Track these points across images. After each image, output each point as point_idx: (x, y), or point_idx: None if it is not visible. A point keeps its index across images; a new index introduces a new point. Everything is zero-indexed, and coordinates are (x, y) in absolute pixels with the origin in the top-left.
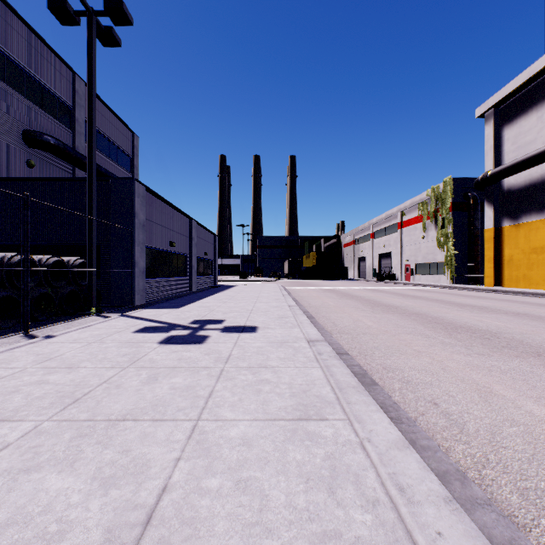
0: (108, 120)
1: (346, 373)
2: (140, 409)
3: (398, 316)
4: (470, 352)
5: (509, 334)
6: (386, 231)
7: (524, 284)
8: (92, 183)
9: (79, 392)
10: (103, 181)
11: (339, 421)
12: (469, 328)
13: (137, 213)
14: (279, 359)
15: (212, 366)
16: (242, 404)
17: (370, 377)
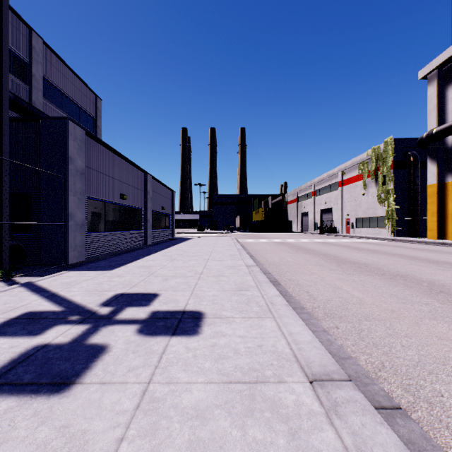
0: (69, 80)
1: None
2: None
3: (380, 279)
4: None
5: None
6: (327, 189)
7: None
8: (2, 114)
9: None
10: (34, 122)
11: None
12: None
13: (73, 158)
14: None
15: None
16: None
17: None
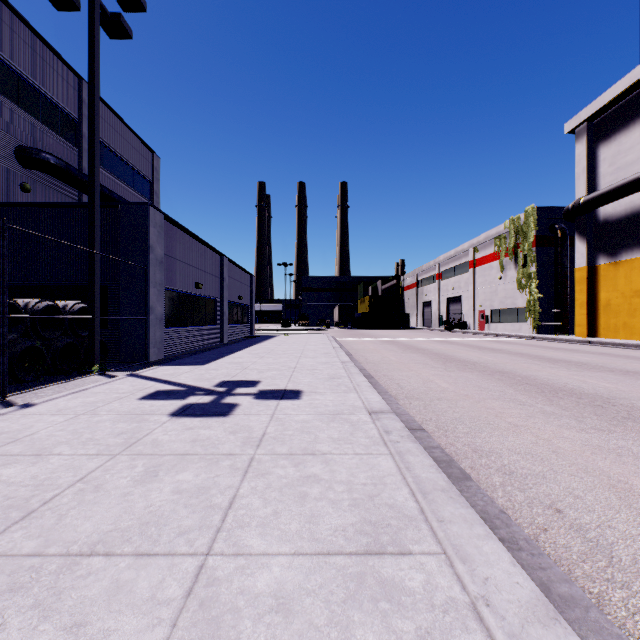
0: (122, 136)
1: (428, 465)
2: (121, 531)
3: (478, 375)
4: (584, 427)
5: (626, 399)
6: (455, 270)
7: (625, 335)
8: (94, 208)
9: (37, 498)
10: (111, 207)
11: (430, 558)
12: (572, 391)
13: (153, 246)
14: (332, 441)
15: (238, 452)
16: (277, 521)
17: (459, 467)
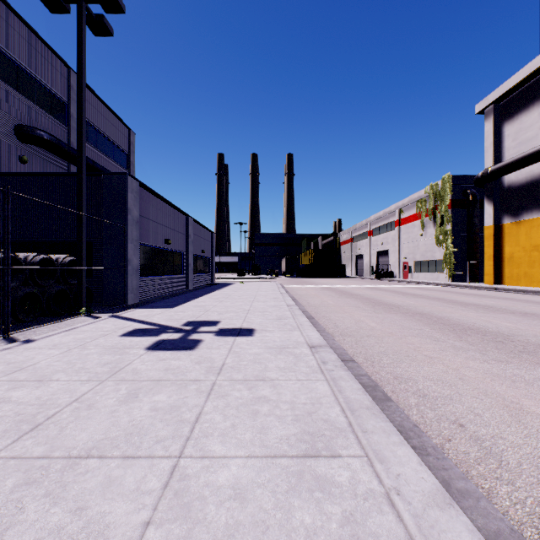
0: (104, 116)
1: (356, 388)
2: (111, 439)
3: (401, 316)
4: (486, 359)
5: (523, 336)
6: (383, 228)
7: (526, 282)
8: (82, 177)
9: (42, 414)
10: (95, 176)
11: (355, 459)
12: (479, 329)
13: (130, 209)
14: (279, 370)
15: (202, 379)
16: (235, 432)
17: (382, 390)
